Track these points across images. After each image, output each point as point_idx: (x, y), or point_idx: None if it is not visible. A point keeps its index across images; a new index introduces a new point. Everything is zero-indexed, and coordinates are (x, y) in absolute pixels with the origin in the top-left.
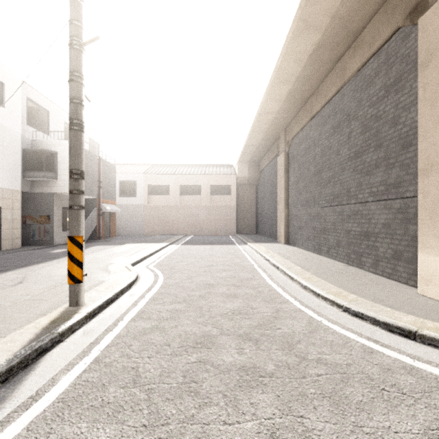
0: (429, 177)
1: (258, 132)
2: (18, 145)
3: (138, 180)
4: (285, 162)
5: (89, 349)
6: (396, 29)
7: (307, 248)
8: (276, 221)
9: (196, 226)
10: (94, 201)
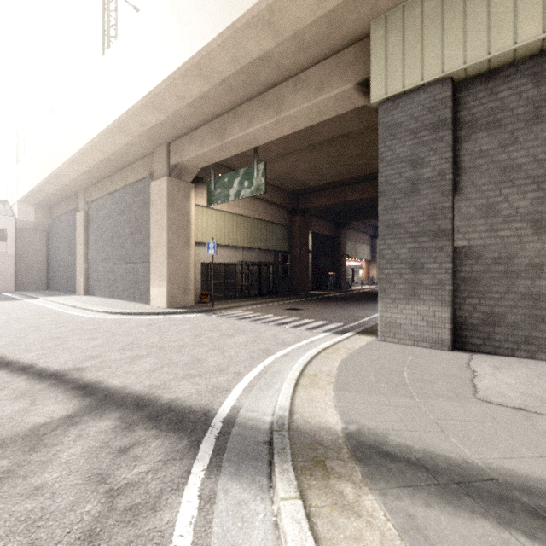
0: (153, 254)
1: (53, 184)
2: None
3: None
4: (85, 220)
5: None
6: (146, 176)
7: (104, 296)
8: (75, 275)
9: None
10: None
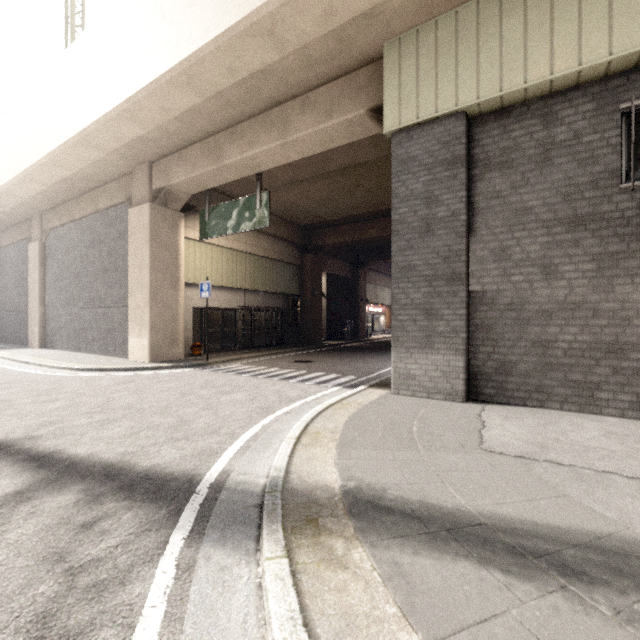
0: (131, 297)
1: None
2: None
3: None
4: (41, 253)
5: None
6: (123, 201)
7: (68, 349)
8: (27, 322)
9: None
10: None
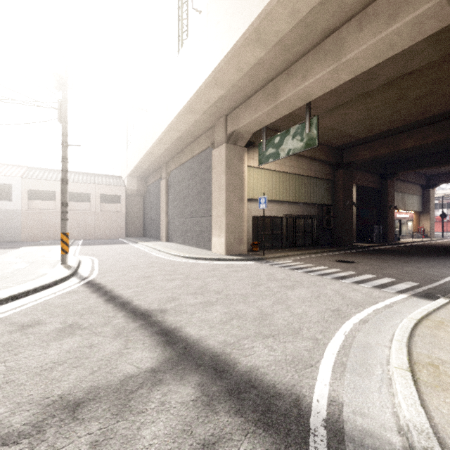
0: (214, 210)
1: (146, 161)
2: None
3: (14, 184)
4: (166, 186)
5: (92, 270)
6: (209, 146)
7: (179, 242)
8: (160, 226)
9: (86, 231)
10: None
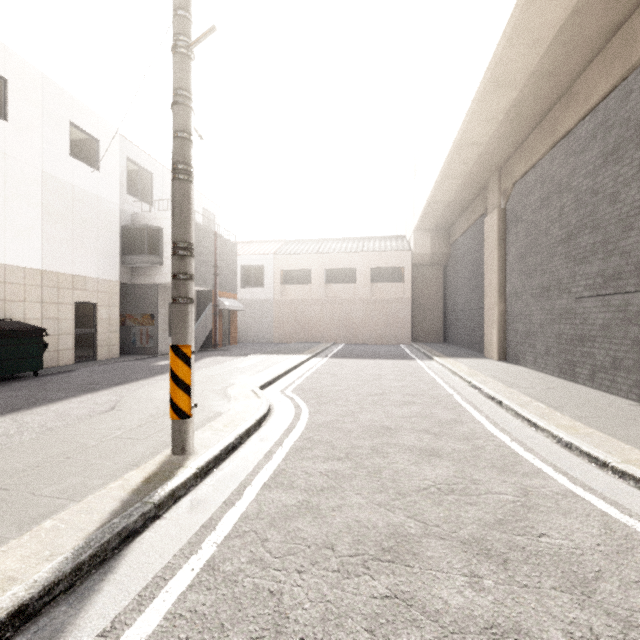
0: None
1: (451, 178)
2: (116, 221)
3: (266, 264)
4: (500, 224)
5: (199, 539)
6: None
7: (545, 369)
8: (480, 323)
9: (349, 329)
10: (208, 294)
